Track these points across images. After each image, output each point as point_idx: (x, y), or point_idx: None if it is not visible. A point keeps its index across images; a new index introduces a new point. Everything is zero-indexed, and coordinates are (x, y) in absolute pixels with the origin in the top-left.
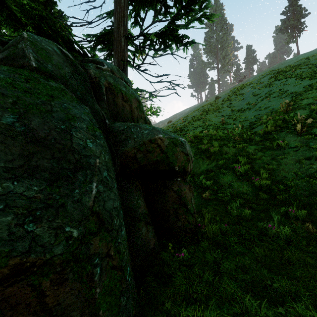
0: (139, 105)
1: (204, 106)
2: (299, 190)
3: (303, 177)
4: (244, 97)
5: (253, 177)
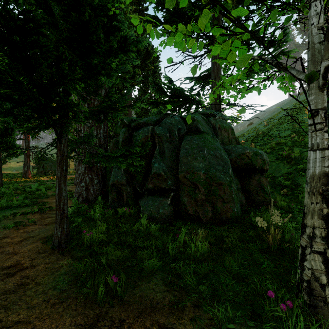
0: (232, 131)
1: (295, 104)
2: None
3: None
4: None
5: None
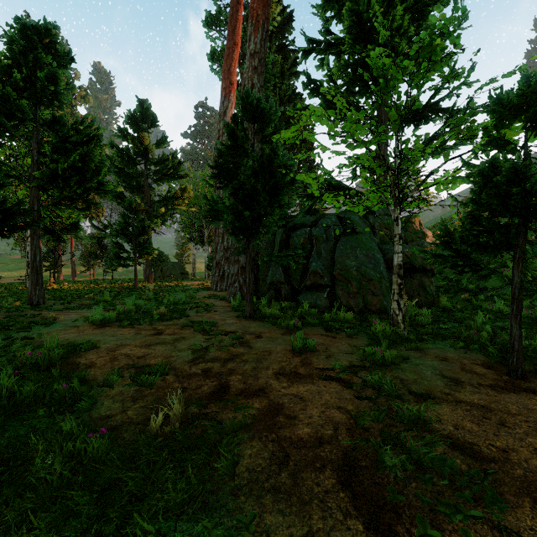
0: None
1: None
2: None
3: None
4: None
5: None
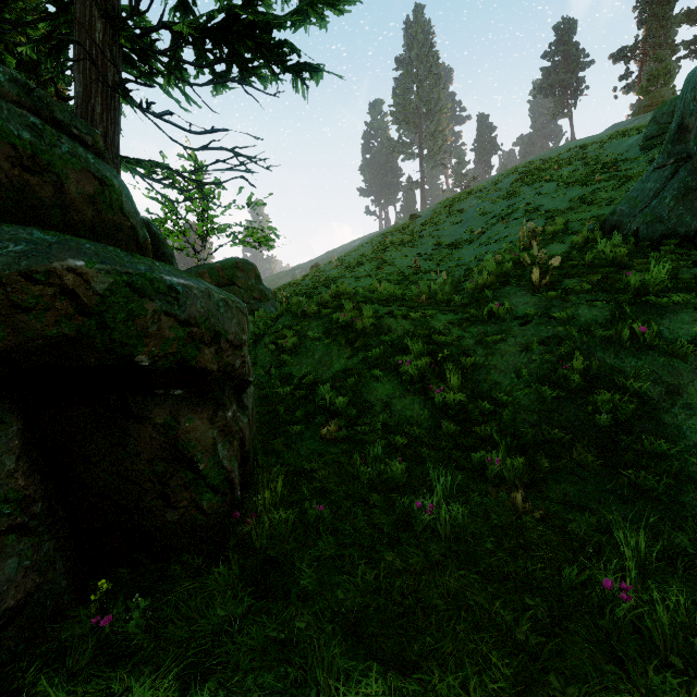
0: (106, 191)
1: (385, 234)
2: (521, 414)
3: (533, 382)
4: (464, 218)
5: (432, 384)
